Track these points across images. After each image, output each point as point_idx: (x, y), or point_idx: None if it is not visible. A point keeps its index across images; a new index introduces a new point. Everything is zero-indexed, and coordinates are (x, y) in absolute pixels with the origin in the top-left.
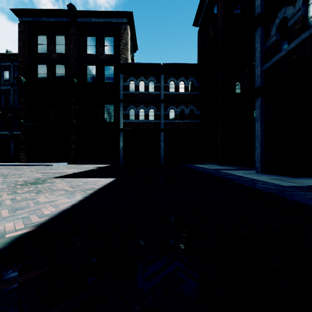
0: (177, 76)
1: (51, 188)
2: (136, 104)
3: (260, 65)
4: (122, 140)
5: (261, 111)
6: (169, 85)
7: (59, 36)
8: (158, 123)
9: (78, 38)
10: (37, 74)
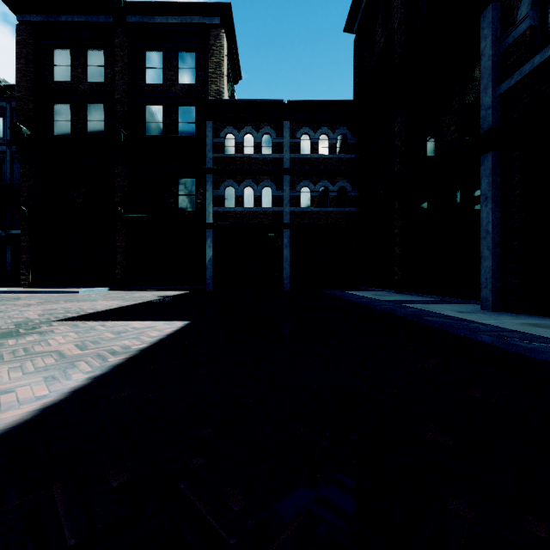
0: (314, 125)
1: (30, 350)
2: (238, 177)
3: (492, 84)
4: (211, 245)
5: (494, 182)
6: (300, 141)
7: (94, 50)
8: (279, 213)
9: (129, 53)
10: (52, 122)
